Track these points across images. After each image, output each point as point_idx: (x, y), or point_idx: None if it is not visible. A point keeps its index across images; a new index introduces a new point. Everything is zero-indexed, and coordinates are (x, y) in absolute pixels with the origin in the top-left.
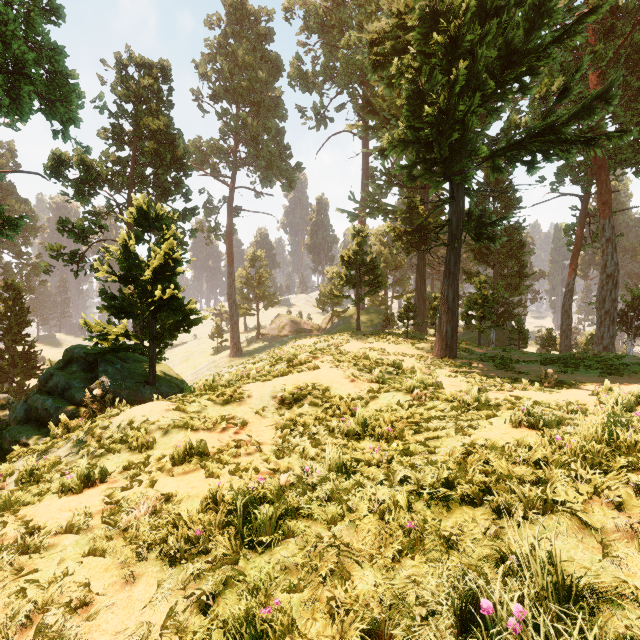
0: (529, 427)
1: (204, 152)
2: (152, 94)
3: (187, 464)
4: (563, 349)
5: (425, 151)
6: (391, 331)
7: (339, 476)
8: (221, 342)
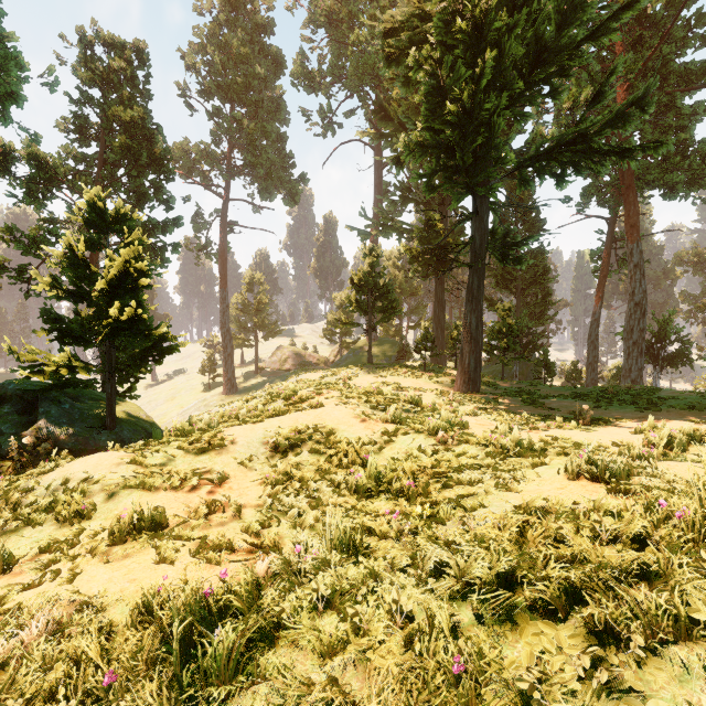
0: (591, 479)
1: (193, 158)
2: (125, 80)
3: (133, 542)
4: (589, 383)
5: (446, 157)
6: (407, 364)
7: (344, 560)
8: (213, 377)
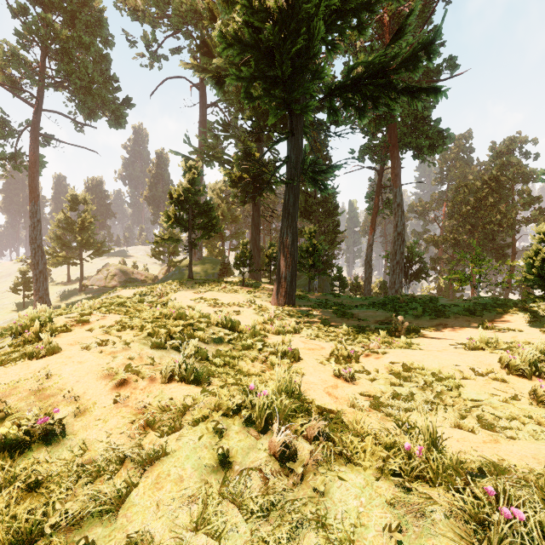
0: None
1: None
2: None
3: None
4: (366, 293)
5: (265, 63)
6: (227, 279)
7: None
8: (28, 296)
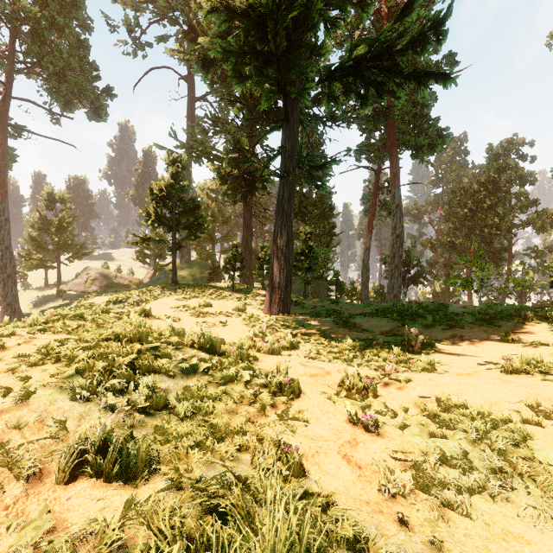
0: None
1: None
2: None
3: None
4: (364, 298)
5: (256, 35)
6: (216, 284)
7: None
8: None
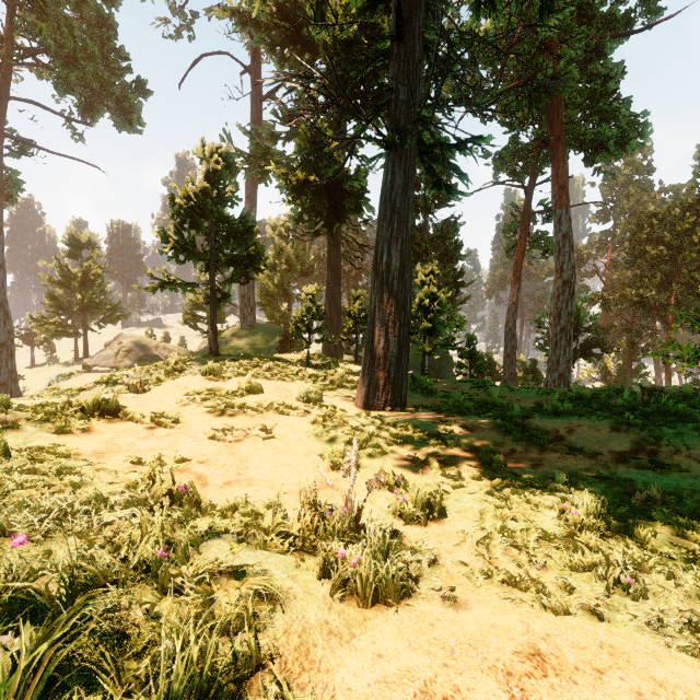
0: None
1: None
2: None
3: None
4: (508, 378)
5: None
6: (282, 355)
7: None
8: None
